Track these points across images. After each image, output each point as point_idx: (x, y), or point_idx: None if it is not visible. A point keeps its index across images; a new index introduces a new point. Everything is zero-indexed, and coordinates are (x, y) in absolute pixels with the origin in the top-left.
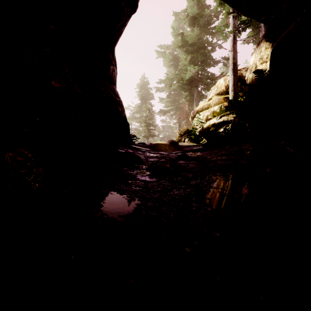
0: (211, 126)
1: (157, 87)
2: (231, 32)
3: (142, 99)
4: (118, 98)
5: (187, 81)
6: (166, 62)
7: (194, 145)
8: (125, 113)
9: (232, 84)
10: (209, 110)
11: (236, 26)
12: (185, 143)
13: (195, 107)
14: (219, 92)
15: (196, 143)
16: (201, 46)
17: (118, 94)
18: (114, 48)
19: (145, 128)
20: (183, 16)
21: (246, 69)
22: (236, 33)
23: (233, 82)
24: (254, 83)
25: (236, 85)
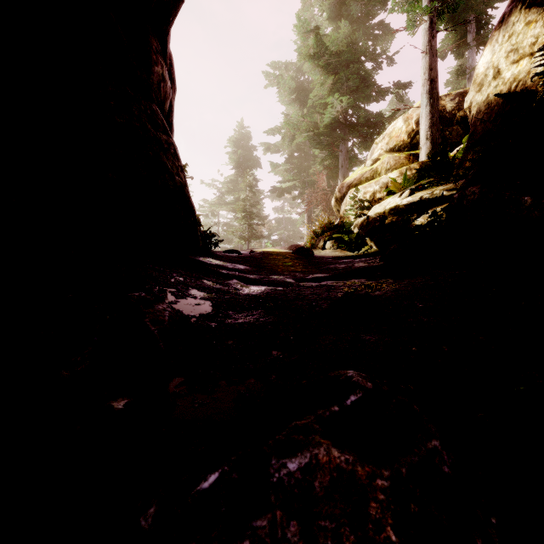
0: (388, 212)
1: (267, 144)
2: (427, 11)
3: (238, 168)
4: (164, 136)
5: (326, 129)
6: (284, 94)
7: (348, 256)
8: (183, 176)
9: (427, 125)
10: (378, 180)
11: (437, 0)
12: (326, 252)
13: (341, 180)
14: (395, 145)
15: (351, 252)
16: (353, 61)
17: (165, 126)
18: (166, 32)
19: (243, 221)
20: (317, 2)
21: (453, 96)
22: (435, 16)
23: (430, 121)
24: (497, 110)
25: (437, 127)
